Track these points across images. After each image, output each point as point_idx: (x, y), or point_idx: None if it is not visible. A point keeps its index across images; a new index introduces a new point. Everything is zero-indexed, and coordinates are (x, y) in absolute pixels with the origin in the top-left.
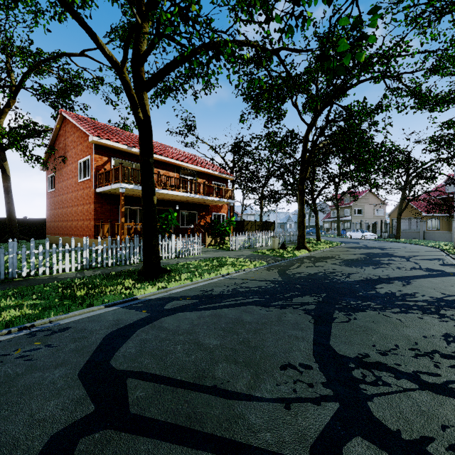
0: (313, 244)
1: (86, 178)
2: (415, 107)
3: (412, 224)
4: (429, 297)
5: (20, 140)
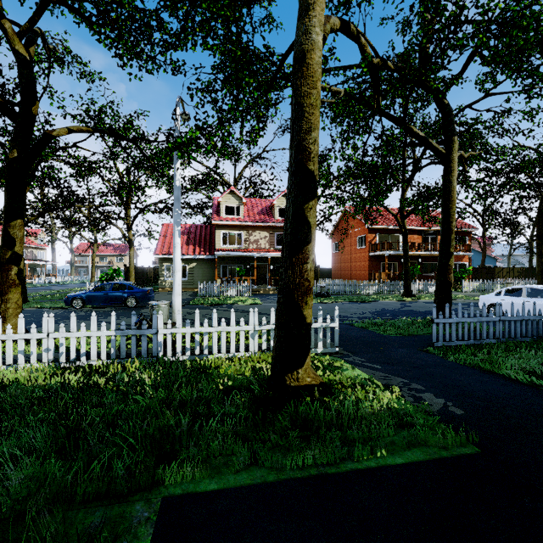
0: None
1: (363, 247)
2: None
3: None
4: None
5: (320, 224)
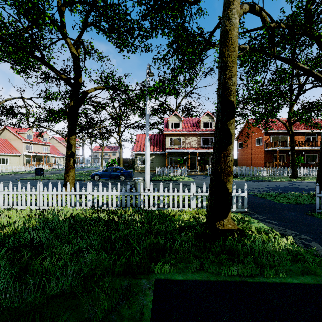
0: None
1: (259, 145)
2: None
3: None
4: None
5: None
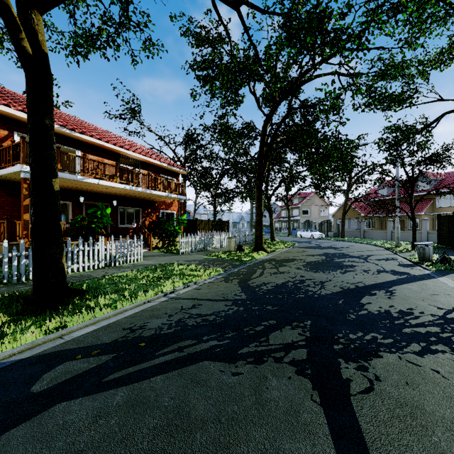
0: (269, 244)
1: None
2: (369, 106)
3: (353, 224)
4: (431, 316)
5: None
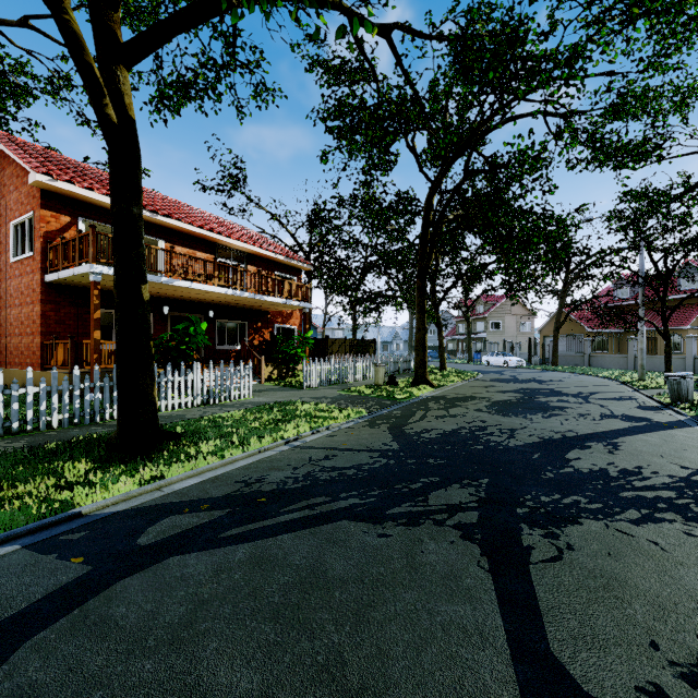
0: (438, 375)
1: (25, 255)
2: (593, 163)
3: (572, 344)
4: (667, 477)
5: None
